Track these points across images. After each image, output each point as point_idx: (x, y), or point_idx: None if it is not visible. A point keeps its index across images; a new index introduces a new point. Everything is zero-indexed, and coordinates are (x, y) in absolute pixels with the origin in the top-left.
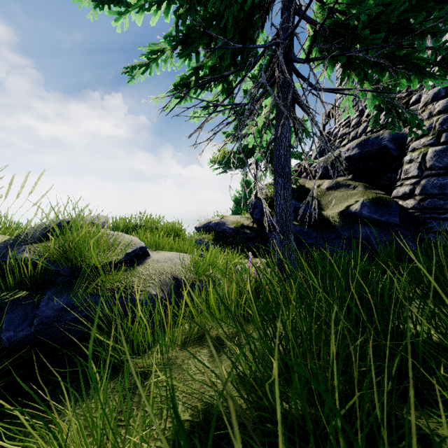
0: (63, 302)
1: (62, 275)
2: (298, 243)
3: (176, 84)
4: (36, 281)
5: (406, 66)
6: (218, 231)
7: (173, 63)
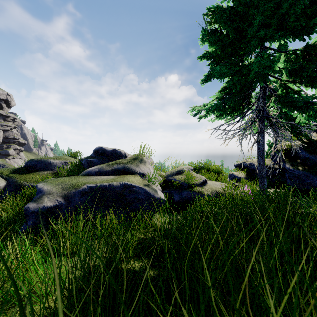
0: (186, 193)
1: (184, 186)
2: (301, 181)
3: (217, 115)
4: (178, 187)
5: (313, 114)
6: (249, 169)
7: (216, 113)
